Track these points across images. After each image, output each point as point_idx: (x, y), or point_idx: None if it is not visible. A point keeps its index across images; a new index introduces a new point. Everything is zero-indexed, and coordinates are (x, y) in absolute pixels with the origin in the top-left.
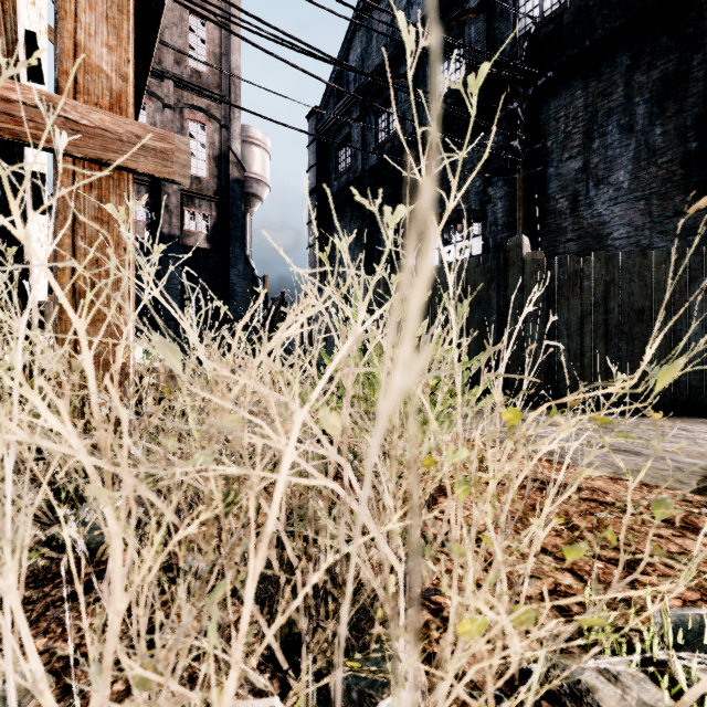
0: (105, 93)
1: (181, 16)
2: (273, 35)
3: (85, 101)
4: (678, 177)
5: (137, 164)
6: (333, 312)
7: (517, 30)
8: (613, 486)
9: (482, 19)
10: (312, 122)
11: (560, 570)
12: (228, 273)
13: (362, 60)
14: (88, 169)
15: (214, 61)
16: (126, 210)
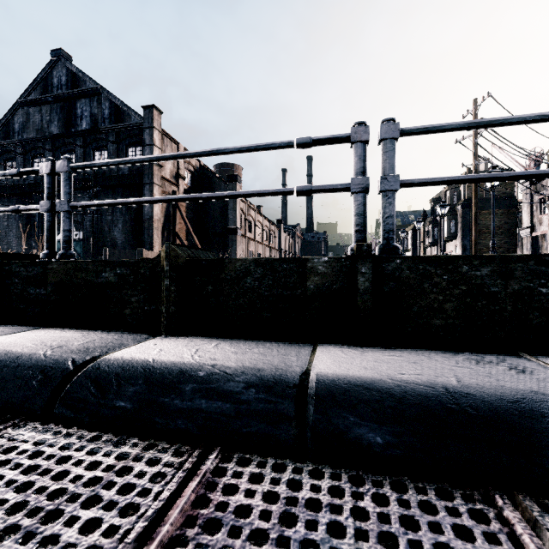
0: None
1: None
2: None
3: None
4: (131, 231)
5: None
6: None
7: None
8: None
9: (82, 151)
10: None
11: None
12: None
13: (24, 126)
14: None
15: None
16: None
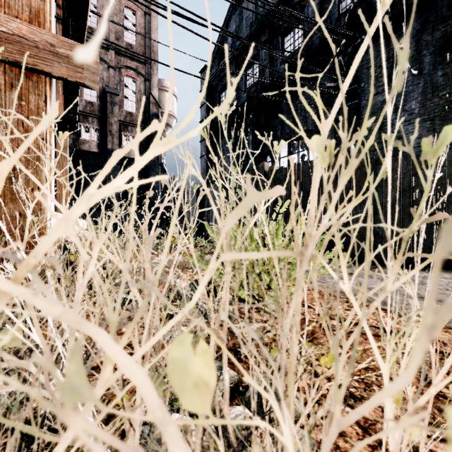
0: (25, 9)
1: (120, 8)
2: (176, 12)
3: (6, 13)
4: None
5: (52, 68)
6: (215, 193)
7: (340, 9)
8: (446, 336)
9: (316, 2)
10: (203, 75)
11: (439, 442)
12: (149, 174)
13: (236, 33)
14: (9, 71)
15: (141, 37)
16: (43, 107)
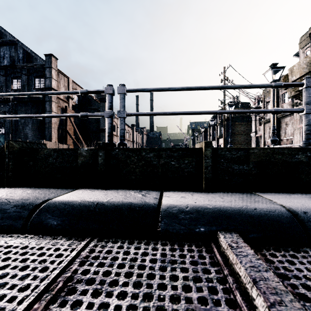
0: None
1: None
2: None
3: None
4: (37, 129)
5: None
6: None
7: (13, 86)
8: None
9: (4, 78)
10: None
11: None
12: None
13: None
14: None
15: None
16: None
